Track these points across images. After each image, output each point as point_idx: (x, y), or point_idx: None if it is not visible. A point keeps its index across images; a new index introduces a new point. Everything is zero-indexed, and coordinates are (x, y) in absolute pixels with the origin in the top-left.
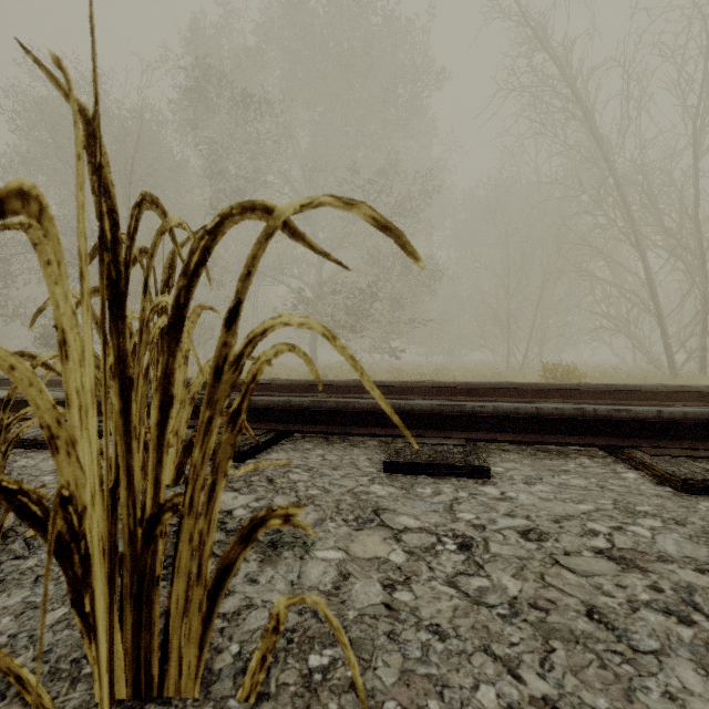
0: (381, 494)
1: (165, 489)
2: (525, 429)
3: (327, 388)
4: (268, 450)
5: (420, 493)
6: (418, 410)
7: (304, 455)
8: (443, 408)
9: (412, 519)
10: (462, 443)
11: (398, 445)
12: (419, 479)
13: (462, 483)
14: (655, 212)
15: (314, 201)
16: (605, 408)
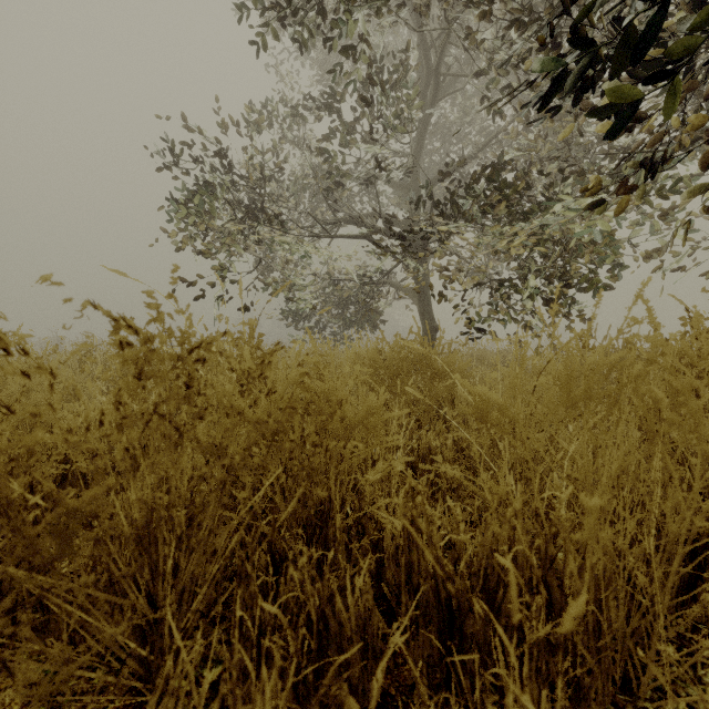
0: None
1: None
2: None
3: None
4: None
5: None
6: None
7: None
8: None
9: None
10: None
11: None
12: None
13: None
14: None
15: None
16: None
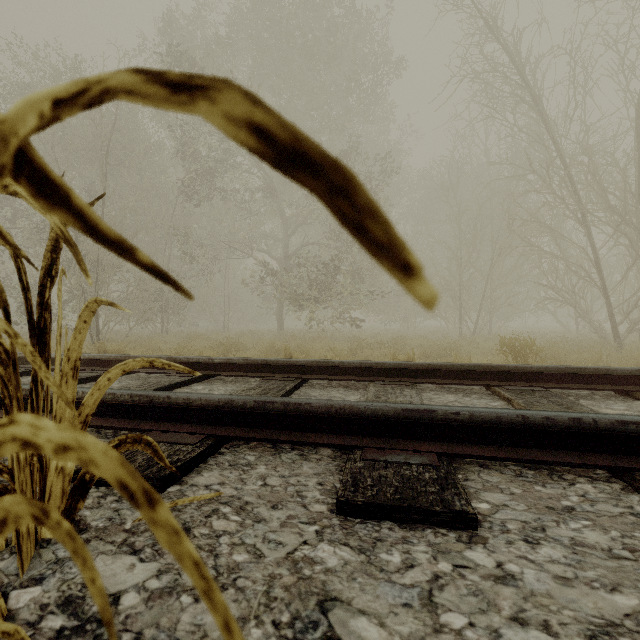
0: (331, 565)
1: (44, 546)
2: (508, 441)
3: (284, 368)
4: (201, 465)
5: (385, 562)
6: (379, 416)
7: (241, 476)
8: (410, 414)
9: (375, 624)
10: (434, 462)
11: (356, 465)
12: (383, 529)
13: (441, 540)
14: (600, 190)
15: (88, 84)
16: (608, 419)
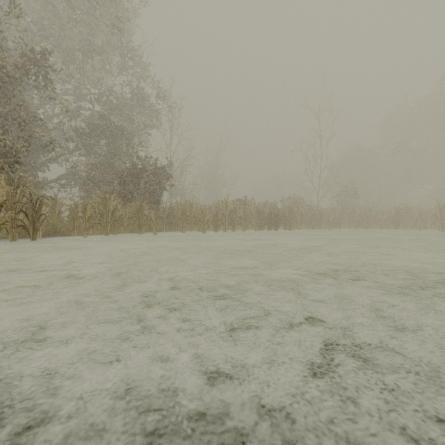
0: None
1: None
2: None
3: None
4: None
5: None
6: None
7: None
8: None
9: None
10: None
11: None
12: None
13: None
14: None
15: None
16: None
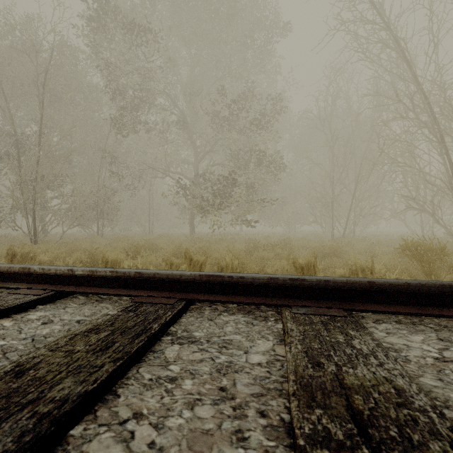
0: None
1: None
2: None
3: (165, 283)
4: None
5: None
6: None
7: None
8: None
9: None
10: None
11: None
12: None
13: None
14: None
15: None
16: None
